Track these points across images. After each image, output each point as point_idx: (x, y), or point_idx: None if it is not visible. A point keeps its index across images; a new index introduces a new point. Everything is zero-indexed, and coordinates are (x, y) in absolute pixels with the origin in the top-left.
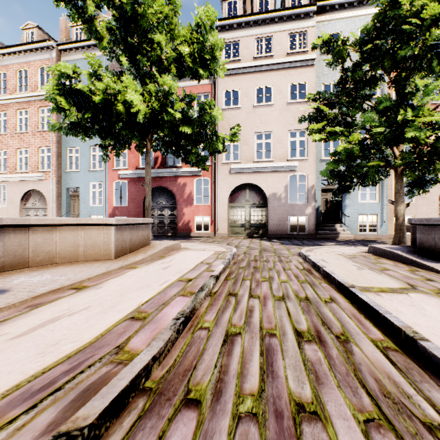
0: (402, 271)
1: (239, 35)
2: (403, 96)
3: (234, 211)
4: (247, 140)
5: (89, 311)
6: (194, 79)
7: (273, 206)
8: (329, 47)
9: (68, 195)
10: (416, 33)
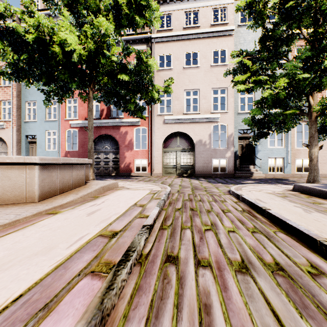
0: None
1: (171, 9)
2: (323, 47)
3: (167, 155)
4: (178, 96)
5: None
6: (134, 45)
7: (199, 151)
8: (252, 9)
9: (27, 141)
10: None
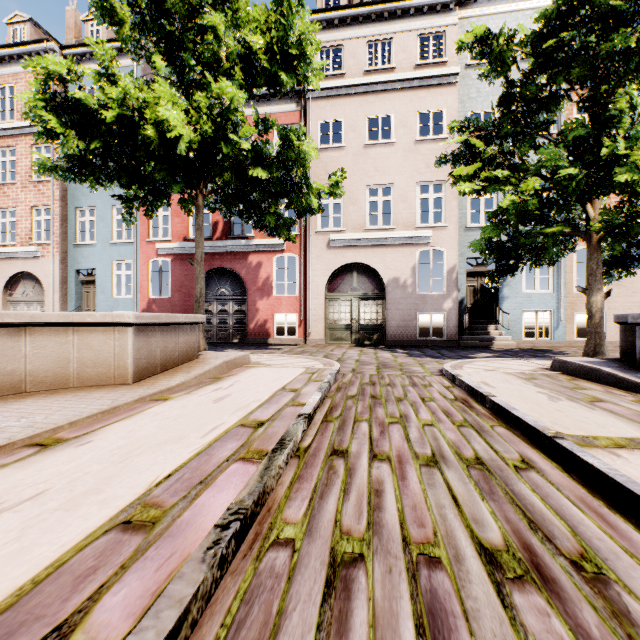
0: (627, 404)
1: (342, 36)
2: (606, 120)
3: (335, 305)
4: (355, 197)
5: (37, 505)
6: (273, 103)
7: (394, 298)
8: (485, 47)
9: (78, 281)
10: (633, 12)
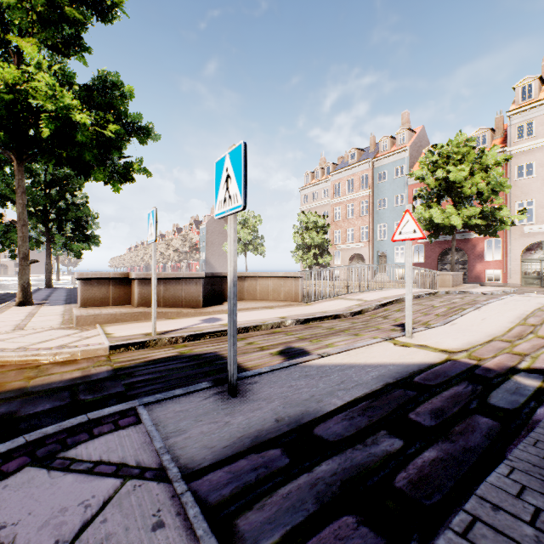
0: None
1: (533, 116)
2: None
3: (528, 265)
4: (543, 204)
5: None
6: None
7: None
8: None
9: (377, 256)
10: None
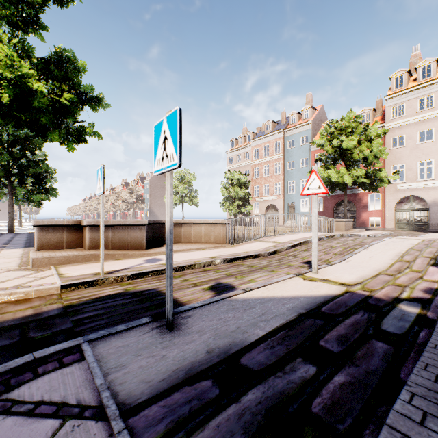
0: None
1: (404, 100)
2: None
3: (400, 214)
4: (411, 167)
5: None
6: None
7: (433, 210)
8: None
9: (288, 206)
10: None
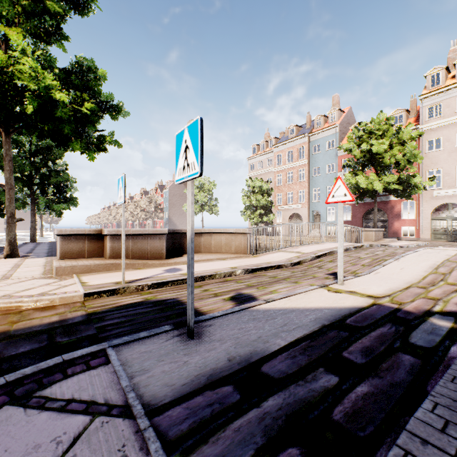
0: None
1: (441, 99)
2: None
3: (436, 223)
4: (449, 172)
5: None
6: None
7: None
8: None
9: (313, 215)
10: None
